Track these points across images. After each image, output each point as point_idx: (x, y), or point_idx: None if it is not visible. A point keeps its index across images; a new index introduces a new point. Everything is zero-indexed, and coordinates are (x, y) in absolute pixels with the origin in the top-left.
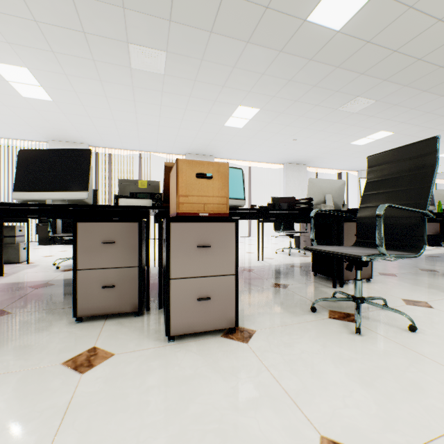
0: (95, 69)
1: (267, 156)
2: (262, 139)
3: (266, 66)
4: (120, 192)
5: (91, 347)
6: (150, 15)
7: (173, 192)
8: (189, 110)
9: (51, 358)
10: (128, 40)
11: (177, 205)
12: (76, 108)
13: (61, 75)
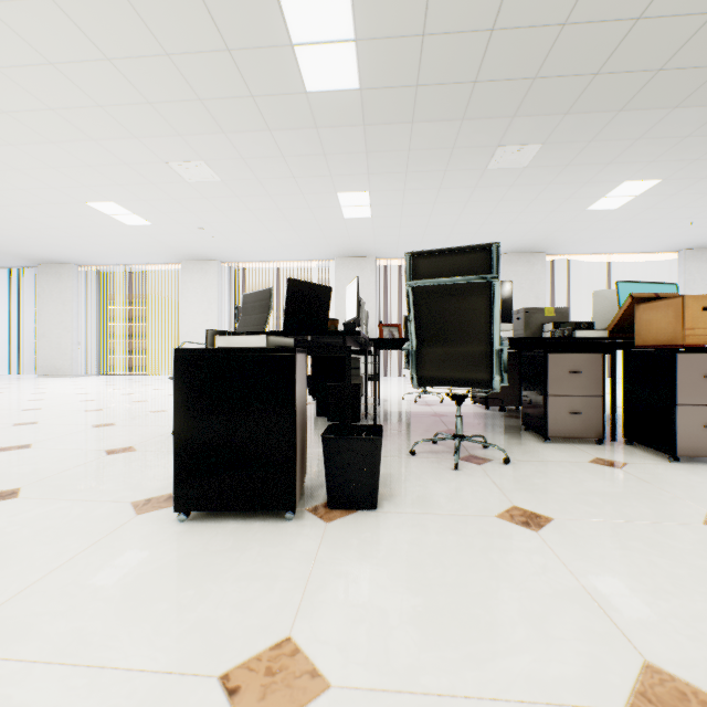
0: (440, 179)
1: (647, 242)
2: (648, 218)
3: (696, 127)
4: (525, 321)
5: (594, 457)
6: (542, 115)
7: (658, 324)
8: (537, 200)
9: (571, 459)
10: (499, 144)
11: (682, 338)
12: (391, 220)
13: (398, 192)
